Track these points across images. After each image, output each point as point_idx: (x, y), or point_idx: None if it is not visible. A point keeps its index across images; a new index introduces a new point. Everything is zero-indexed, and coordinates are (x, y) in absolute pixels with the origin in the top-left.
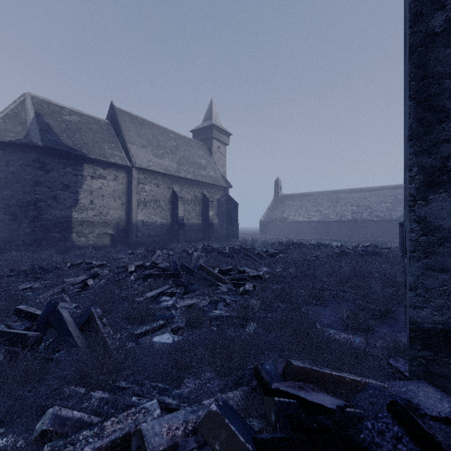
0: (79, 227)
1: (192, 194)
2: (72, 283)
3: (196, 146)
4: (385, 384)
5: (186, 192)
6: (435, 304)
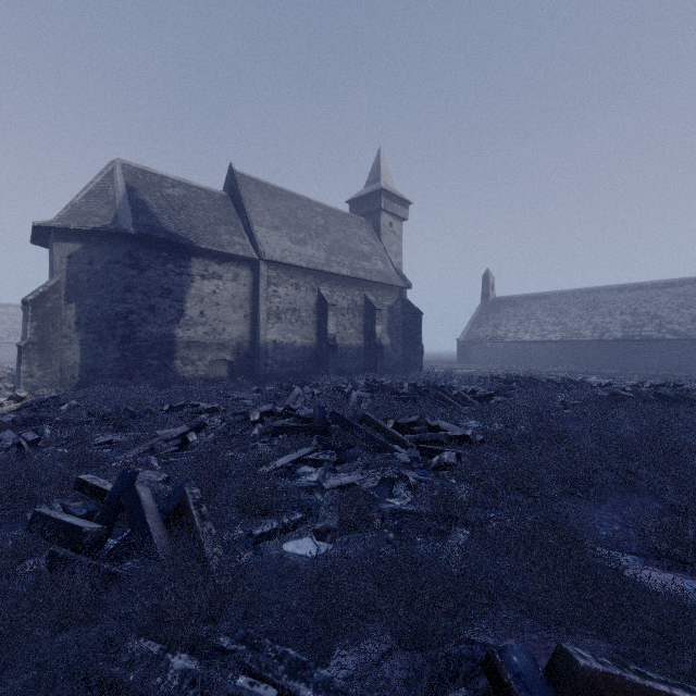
0: (184, 350)
1: (349, 300)
2: (165, 438)
3: (356, 225)
4: None
5: (340, 295)
6: None
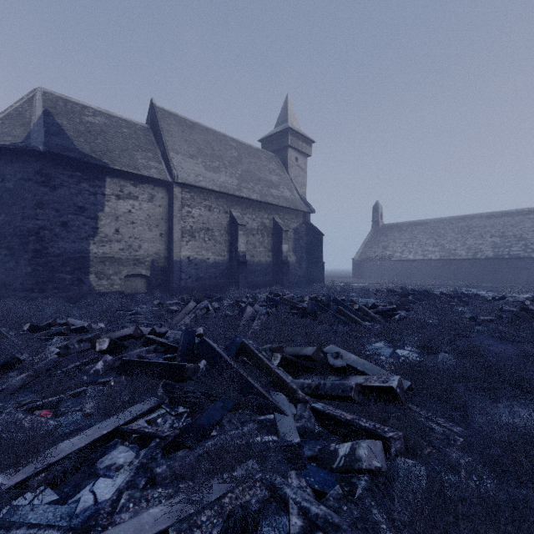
0: (99, 265)
1: (259, 222)
2: None
3: (266, 159)
4: None
5: (250, 218)
6: None
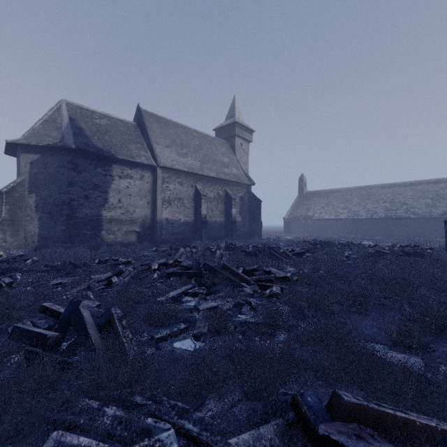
0: (108, 225)
1: (215, 192)
2: (97, 280)
3: (219, 145)
4: None
5: (209, 190)
6: None
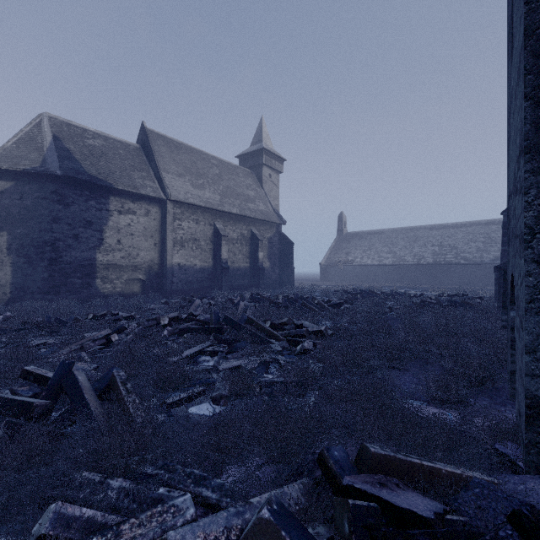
0: (104, 271)
1: (238, 232)
2: (92, 339)
3: (243, 175)
4: (494, 479)
5: (231, 229)
6: None
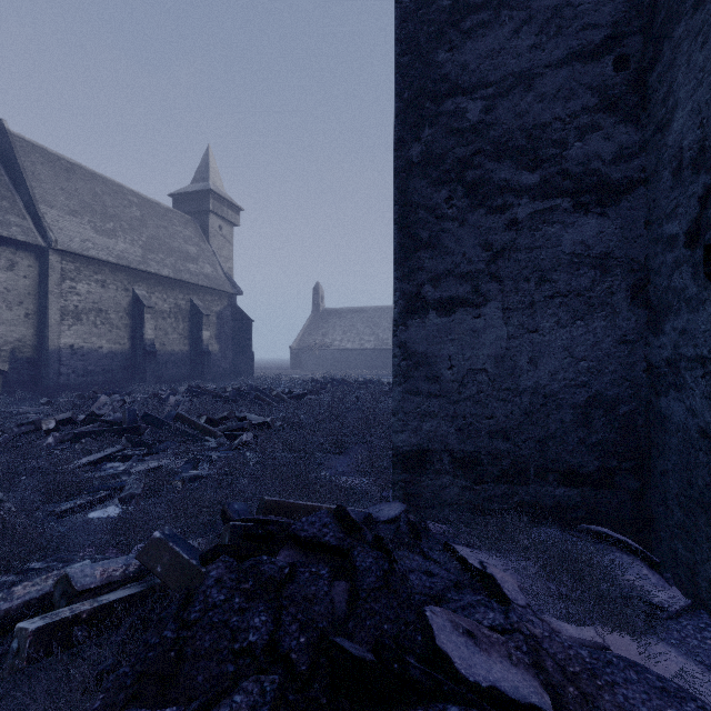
0: None
1: (172, 303)
2: None
3: (180, 223)
4: (362, 509)
5: (160, 297)
6: (412, 426)
